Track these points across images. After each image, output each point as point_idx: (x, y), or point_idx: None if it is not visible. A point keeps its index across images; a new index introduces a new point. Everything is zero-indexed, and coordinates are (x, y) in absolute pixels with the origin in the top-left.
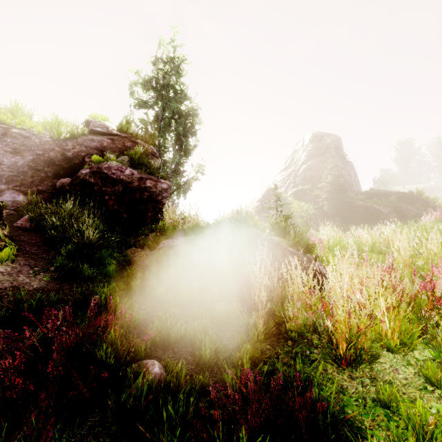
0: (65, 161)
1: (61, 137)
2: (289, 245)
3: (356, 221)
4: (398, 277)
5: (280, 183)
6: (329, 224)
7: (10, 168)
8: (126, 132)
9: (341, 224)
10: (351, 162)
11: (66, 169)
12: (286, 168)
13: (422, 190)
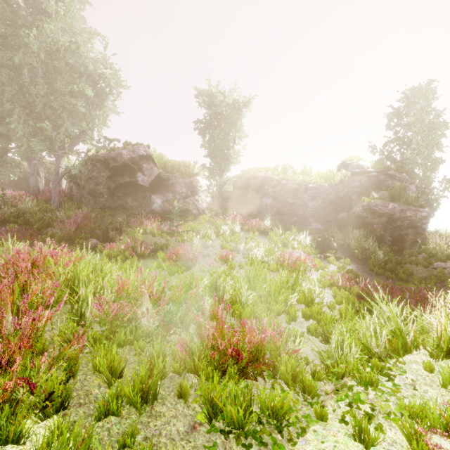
0: (339, 200)
1: (334, 183)
2: None
3: None
4: None
5: None
6: None
7: (312, 209)
8: (378, 168)
9: None
10: None
11: (340, 205)
12: None
13: None
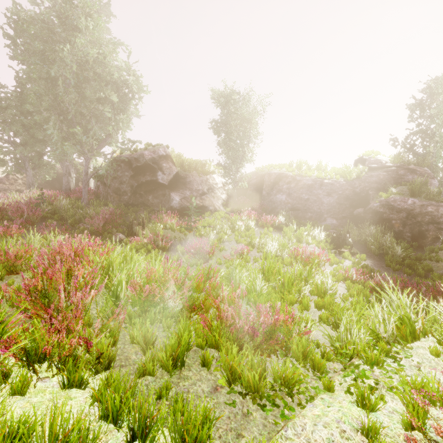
0: (355, 196)
1: (351, 179)
2: None
3: None
4: None
5: None
6: None
7: (327, 205)
8: (397, 162)
9: None
10: None
11: (356, 201)
12: None
13: None
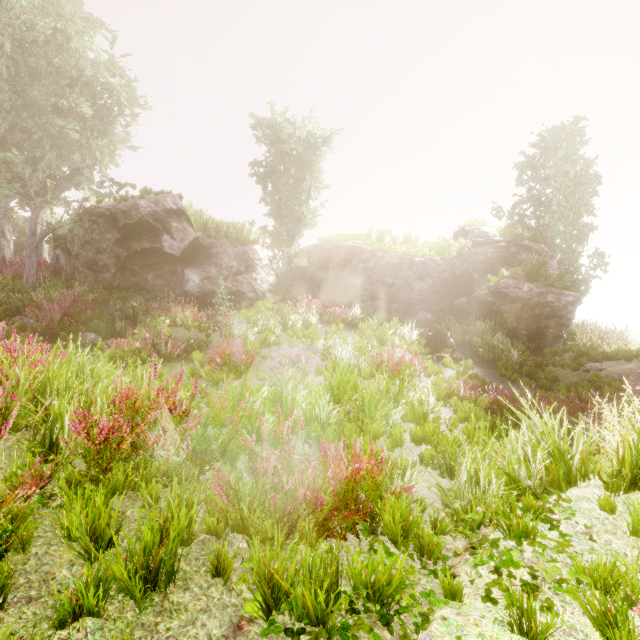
0: (456, 280)
1: (450, 257)
2: None
3: None
4: None
5: None
6: None
7: (419, 293)
8: (508, 236)
9: None
10: None
11: (457, 287)
12: None
13: None
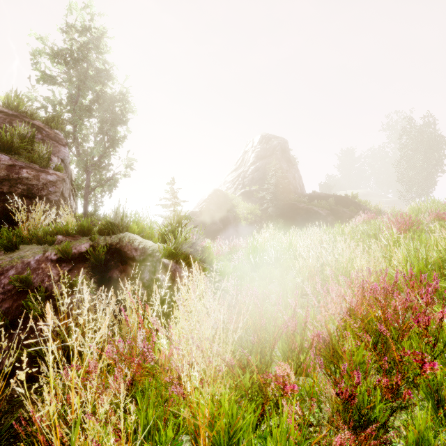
0: None
1: None
2: (165, 256)
3: (297, 223)
4: (234, 318)
5: (230, 184)
6: (274, 226)
7: None
8: (16, 110)
9: (284, 226)
10: (296, 165)
11: None
12: (236, 169)
13: (356, 193)
